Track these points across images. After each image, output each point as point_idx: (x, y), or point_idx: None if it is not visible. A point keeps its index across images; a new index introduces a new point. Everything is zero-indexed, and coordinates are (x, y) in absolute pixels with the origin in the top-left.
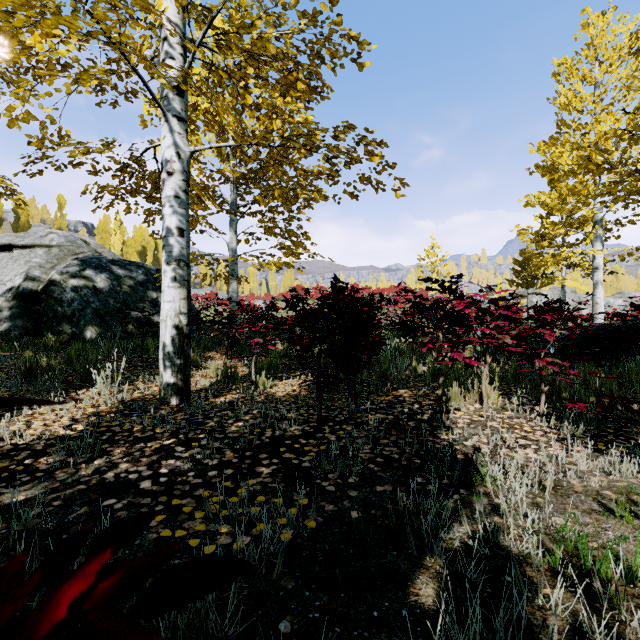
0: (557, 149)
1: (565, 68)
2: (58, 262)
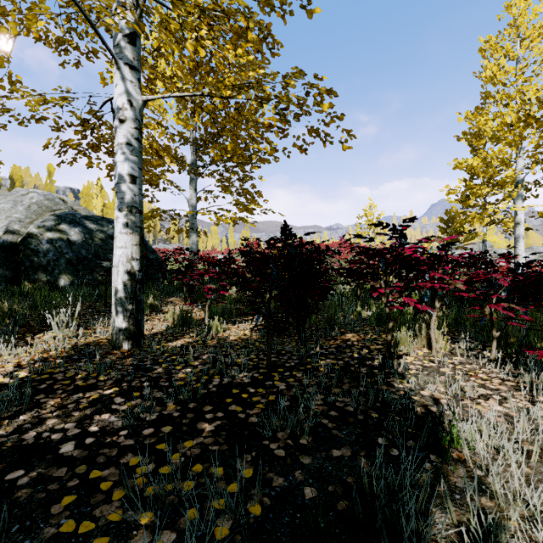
0: (483, 117)
1: (489, 46)
2: (36, 217)
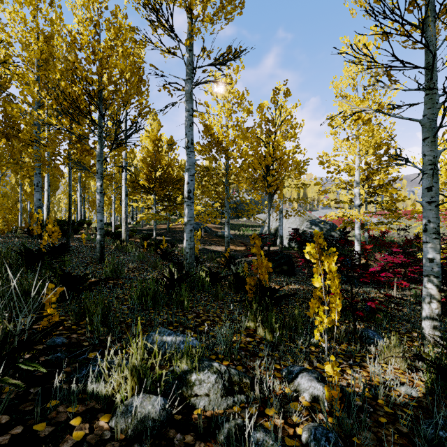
0: None
1: None
2: (302, 223)
